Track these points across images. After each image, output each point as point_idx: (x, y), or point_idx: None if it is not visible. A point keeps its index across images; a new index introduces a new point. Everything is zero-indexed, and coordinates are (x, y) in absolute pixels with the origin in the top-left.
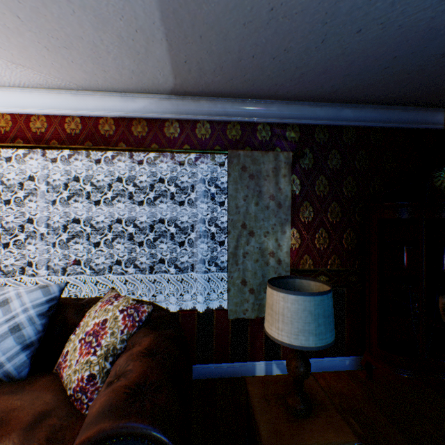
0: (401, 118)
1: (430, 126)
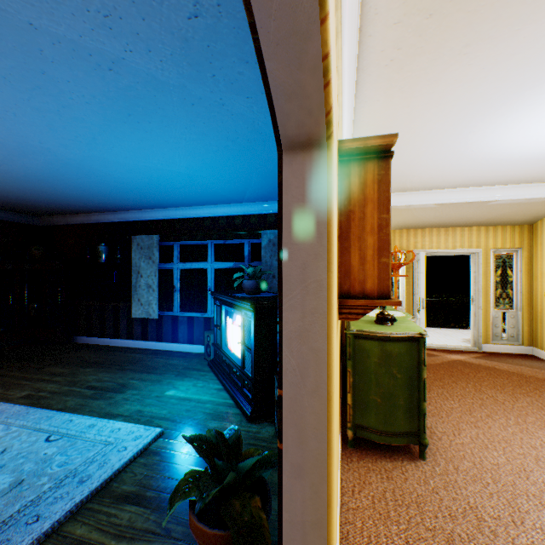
0: (15, 217)
1: (33, 224)
